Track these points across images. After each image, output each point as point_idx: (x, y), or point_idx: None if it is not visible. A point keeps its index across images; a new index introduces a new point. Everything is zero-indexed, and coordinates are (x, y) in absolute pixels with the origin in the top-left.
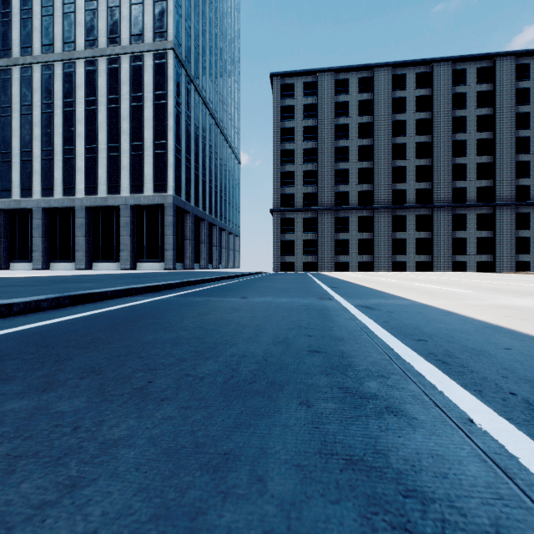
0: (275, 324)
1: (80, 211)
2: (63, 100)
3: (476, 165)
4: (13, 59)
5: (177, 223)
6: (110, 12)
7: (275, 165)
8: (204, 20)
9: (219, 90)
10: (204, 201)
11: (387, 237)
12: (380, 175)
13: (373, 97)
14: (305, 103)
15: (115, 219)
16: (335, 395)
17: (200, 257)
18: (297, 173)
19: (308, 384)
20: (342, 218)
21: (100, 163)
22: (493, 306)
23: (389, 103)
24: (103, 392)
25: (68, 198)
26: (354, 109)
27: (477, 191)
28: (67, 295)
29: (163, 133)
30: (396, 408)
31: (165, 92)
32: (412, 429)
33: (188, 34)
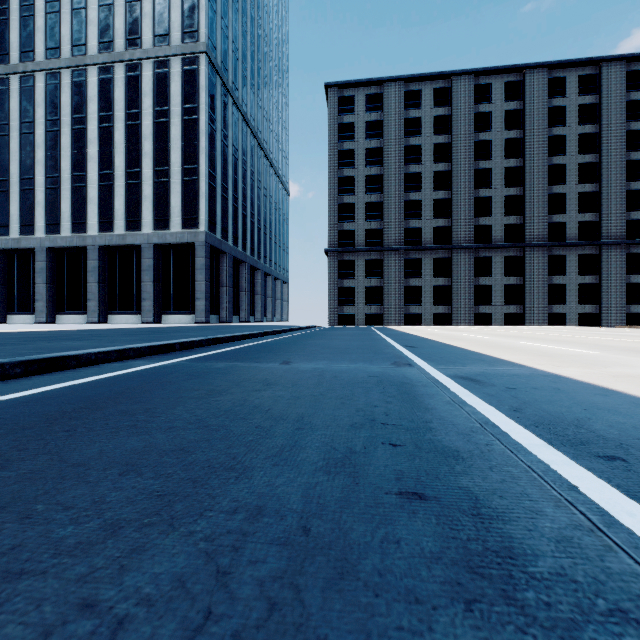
0: (330, 414)
1: (92, 251)
2: (72, 116)
3: (577, 195)
4: (11, 66)
5: (211, 266)
6: (129, 8)
7: (331, 196)
8: (244, 19)
9: (263, 105)
10: (245, 239)
11: (468, 283)
12: (459, 208)
13: (451, 112)
14: (368, 119)
15: (135, 261)
16: None
17: (240, 308)
18: (358, 205)
19: None
20: (413, 260)
21: (117, 193)
22: None
23: (470, 119)
24: None
25: (78, 235)
26: (427, 127)
27: (579, 227)
28: (18, 361)
29: (194, 156)
30: None
31: (196, 105)
32: None
33: (224, 35)
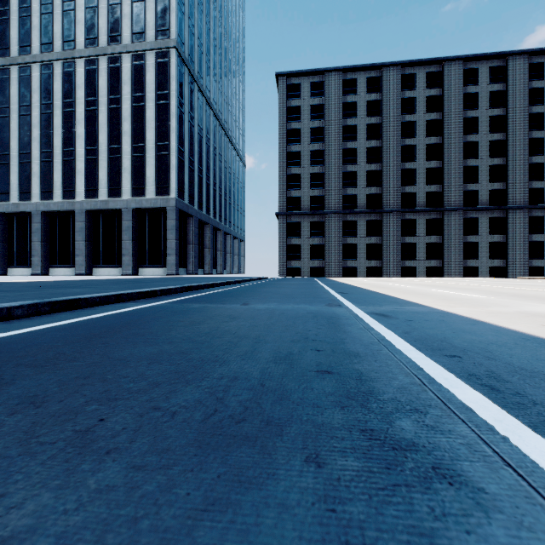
0: (278, 335)
1: (80, 215)
2: (63, 100)
3: (488, 167)
4: (12, 58)
5: (180, 227)
6: (111, 10)
7: (281, 168)
8: (207, 18)
9: (224, 91)
10: (208, 204)
11: (396, 241)
12: (389, 178)
13: (382, 97)
14: (312, 103)
15: (116, 222)
16: (355, 444)
17: (204, 262)
18: (304, 175)
19: (317, 423)
20: (350, 222)
21: (101, 166)
22: (523, 314)
23: (398, 103)
24: (29, 438)
25: (68, 201)
26: (362, 110)
27: (489, 194)
28: (46, 301)
29: (166, 135)
30: (449, 469)
31: (168, 92)
32: (484, 514)
33: (191, 32)
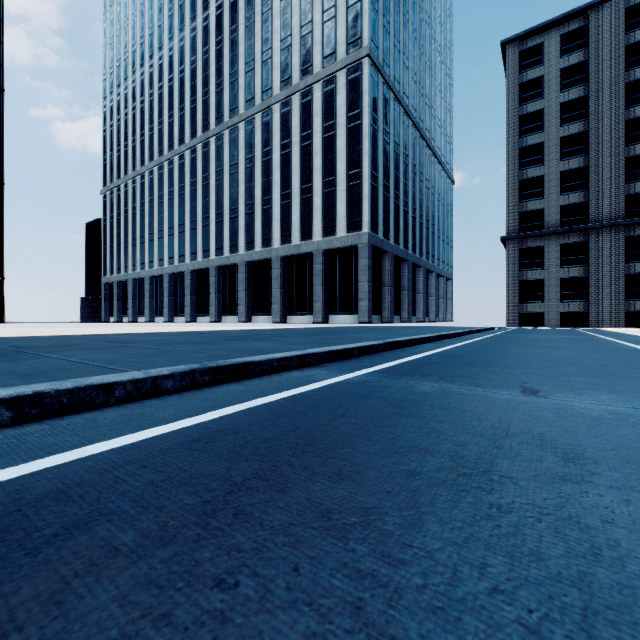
0: None
1: (276, 262)
2: (262, 151)
3: None
4: (224, 124)
5: (373, 266)
6: (303, 42)
7: (510, 172)
8: (405, 8)
9: (425, 92)
10: (406, 237)
11: None
12: None
13: None
14: (564, 65)
15: (308, 267)
16: None
17: (401, 307)
18: (548, 176)
19: None
20: None
21: (293, 209)
22: None
23: None
24: None
25: (266, 249)
26: None
27: None
28: (206, 367)
29: (357, 161)
30: None
31: (359, 110)
32: None
33: (386, 32)
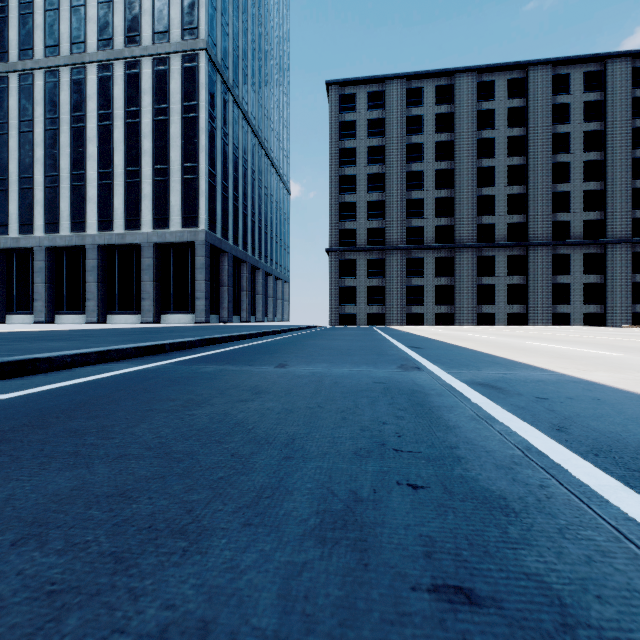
0: (328, 435)
1: (92, 251)
2: (71, 114)
3: (582, 193)
4: (10, 64)
5: (211, 265)
6: (128, 5)
7: (333, 194)
8: (244, 16)
9: (264, 103)
10: (245, 239)
11: (471, 283)
12: (462, 206)
13: (453, 109)
14: (370, 117)
15: (135, 260)
16: None
17: (240, 307)
18: (359, 204)
19: None
20: (415, 259)
21: (116, 192)
22: None
23: (473, 116)
24: None
25: (77, 234)
26: (430, 125)
27: (584, 225)
28: None
29: (194, 154)
30: None
31: (196, 102)
32: None
33: (224, 32)
